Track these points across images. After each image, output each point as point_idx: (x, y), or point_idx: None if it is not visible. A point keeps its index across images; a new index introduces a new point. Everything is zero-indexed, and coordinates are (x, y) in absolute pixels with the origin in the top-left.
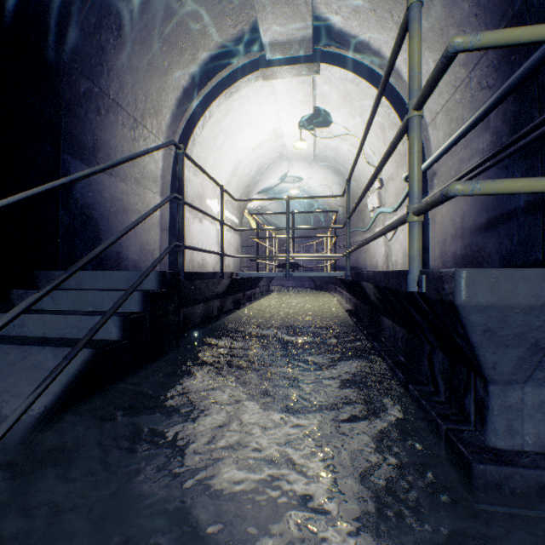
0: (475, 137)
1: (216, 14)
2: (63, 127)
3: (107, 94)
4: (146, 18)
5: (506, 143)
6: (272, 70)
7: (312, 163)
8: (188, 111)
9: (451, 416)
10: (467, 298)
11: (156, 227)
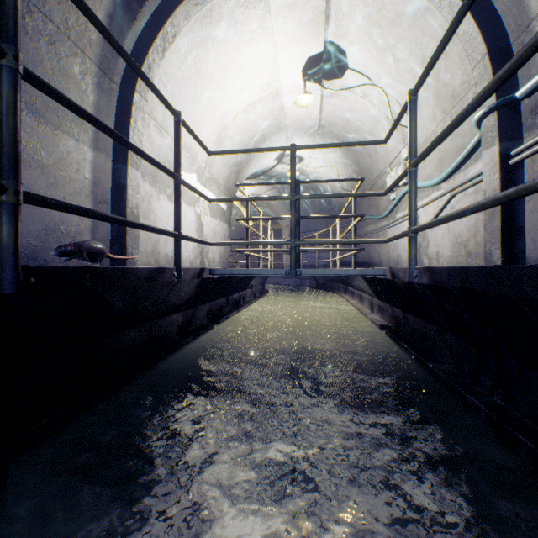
0: None
1: None
2: None
3: None
4: None
5: None
6: None
7: (315, 136)
8: (138, 21)
9: None
10: None
11: (83, 197)
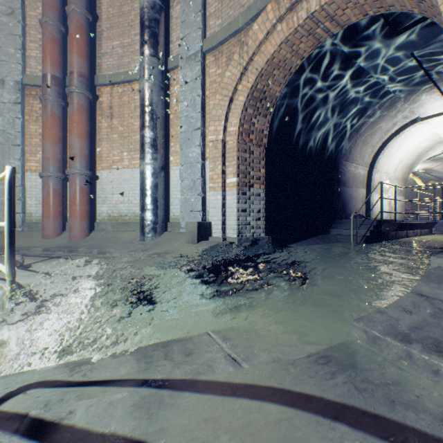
0: None
1: (392, 118)
2: (339, 179)
3: (348, 162)
4: (363, 134)
5: None
6: (424, 121)
7: None
8: (375, 150)
9: None
10: None
11: (360, 202)
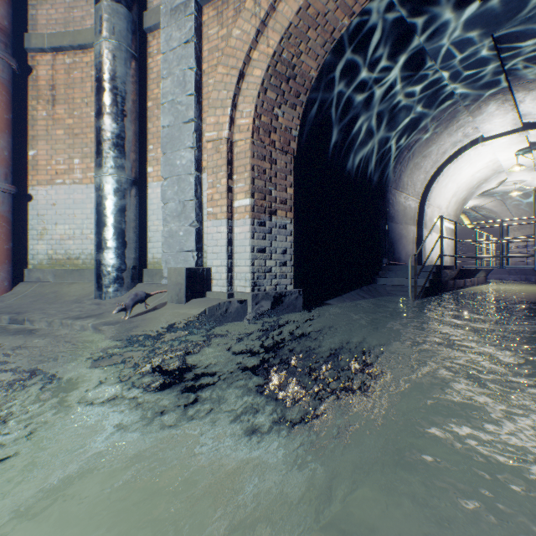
0: None
1: (451, 135)
2: (387, 211)
3: (398, 190)
4: (417, 155)
5: None
6: (488, 142)
7: (534, 170)
8: (428, 177)
9: None
10: None
11: (410, 243)
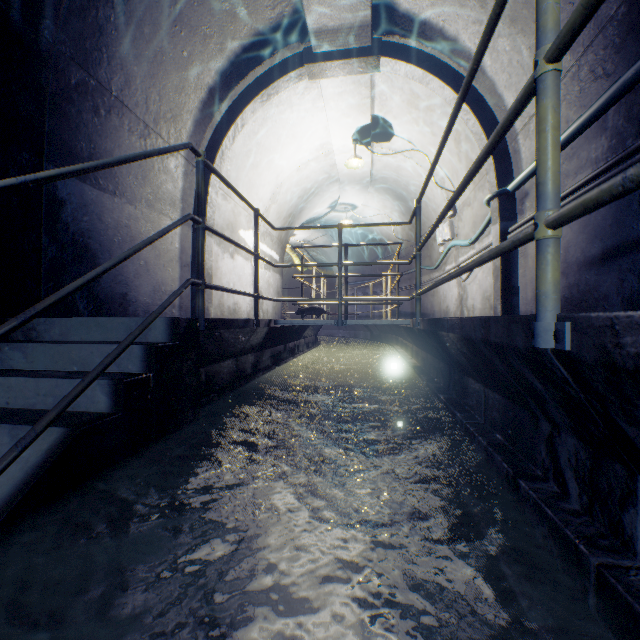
0: (585, 143)
1: None
2: (47, 128)
3: (108, 89)
4: None
5: (635, 145)
6: (320, 66)
7: (368, 188)
8: (215, 118)
9: (599, 540)
10: None
11: (174, 263)
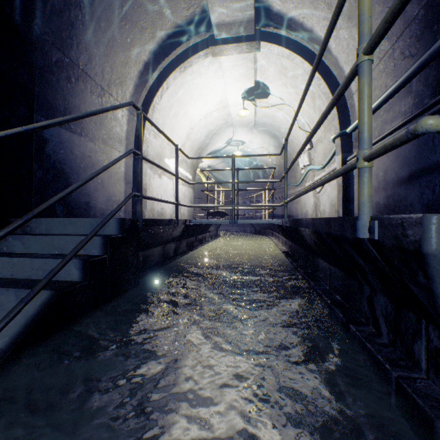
0: (398, 101)
1: None
2: (36, 91)
3: (77, 64)
4: None
5: (430, 103)
6: (219, 47)
7: (252, 129)
8: (149, 83)
9: (399, 361)
10: (439, 246)
11: (121, 181)
